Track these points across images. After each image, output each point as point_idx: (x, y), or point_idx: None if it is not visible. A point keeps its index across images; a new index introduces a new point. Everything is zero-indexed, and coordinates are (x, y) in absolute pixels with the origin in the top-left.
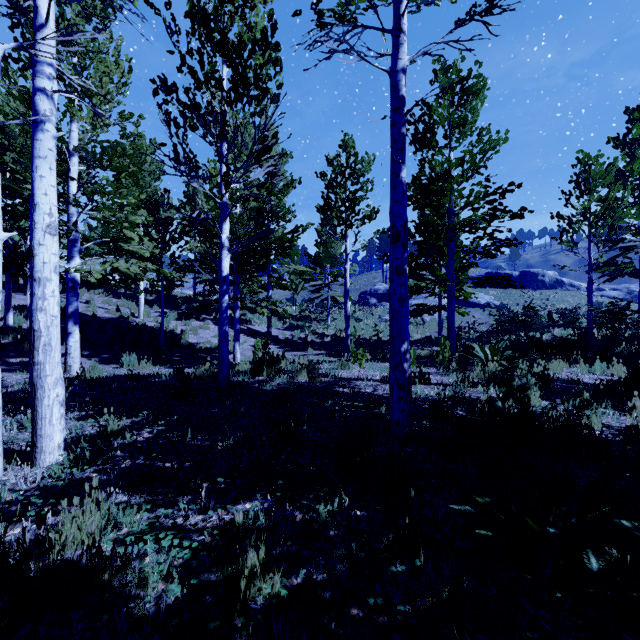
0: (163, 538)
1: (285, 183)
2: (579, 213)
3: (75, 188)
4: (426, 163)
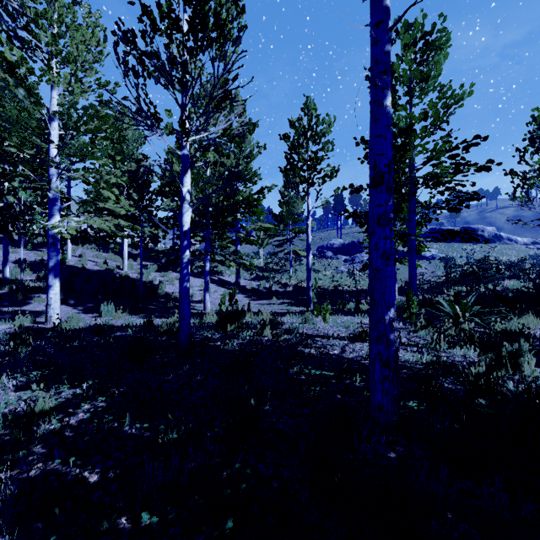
0: None
1: (252, 149)
2: (533, 169)
3: (55, 151)
4: None
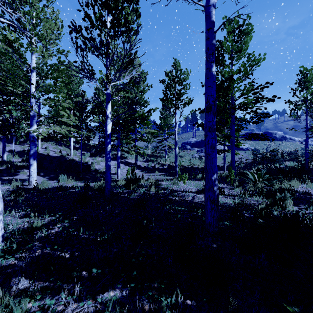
0: None
1: (144, 87)
2: (300, 100)
3: (34, 89)
4: (218, 73)
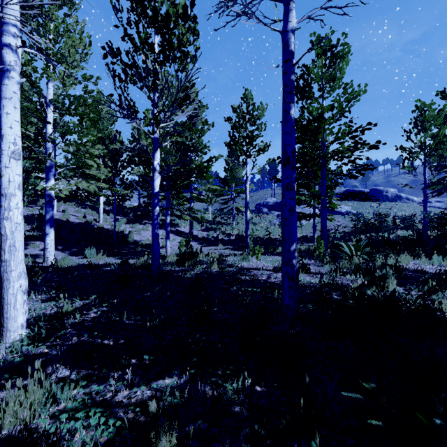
0: (94, 413)
1: (202, 126)
2: (417, 146)
3: (51, 129)
4: (305, 109)
